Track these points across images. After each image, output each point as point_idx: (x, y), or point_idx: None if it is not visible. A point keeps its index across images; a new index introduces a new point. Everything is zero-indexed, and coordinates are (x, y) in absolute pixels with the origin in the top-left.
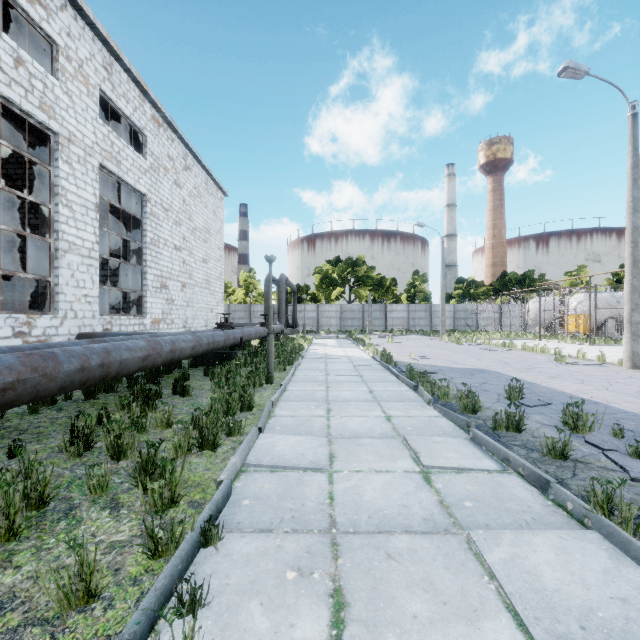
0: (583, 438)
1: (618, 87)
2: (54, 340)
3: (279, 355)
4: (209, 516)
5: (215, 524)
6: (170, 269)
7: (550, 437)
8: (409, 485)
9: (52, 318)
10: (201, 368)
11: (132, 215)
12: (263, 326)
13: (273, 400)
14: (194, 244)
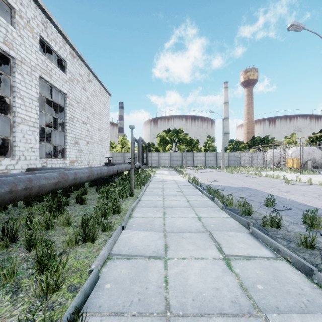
0: (318, 232)
1: (320, 35)
2: (12, 172)
3: (138, 180)
4: (75, 307)
5: (83, 307)
6: (80, 134)
7: (298, 231)
8: (217, 270)
9: (11, 160)
10: (95, 187)
11: (59, 104)
12: (130, 164)
13: (132, 207)
14: (93, 121)
